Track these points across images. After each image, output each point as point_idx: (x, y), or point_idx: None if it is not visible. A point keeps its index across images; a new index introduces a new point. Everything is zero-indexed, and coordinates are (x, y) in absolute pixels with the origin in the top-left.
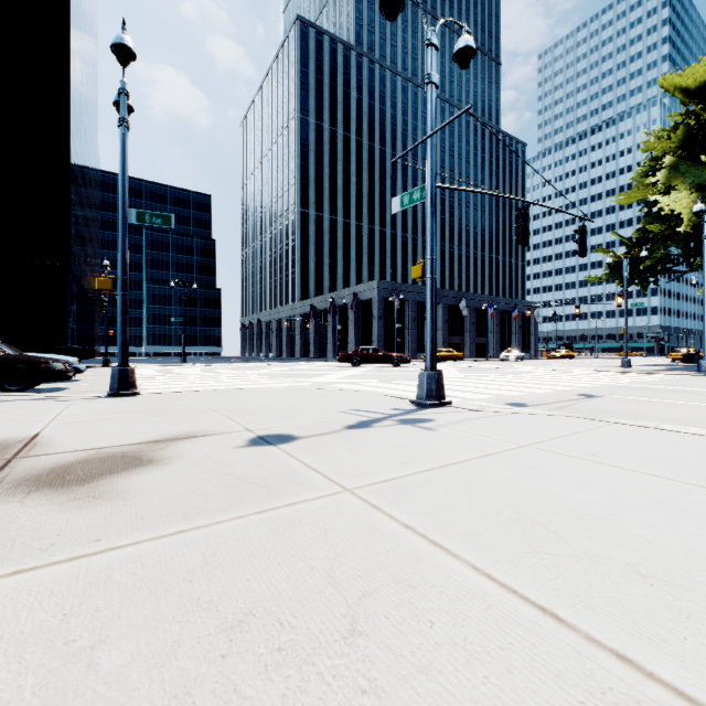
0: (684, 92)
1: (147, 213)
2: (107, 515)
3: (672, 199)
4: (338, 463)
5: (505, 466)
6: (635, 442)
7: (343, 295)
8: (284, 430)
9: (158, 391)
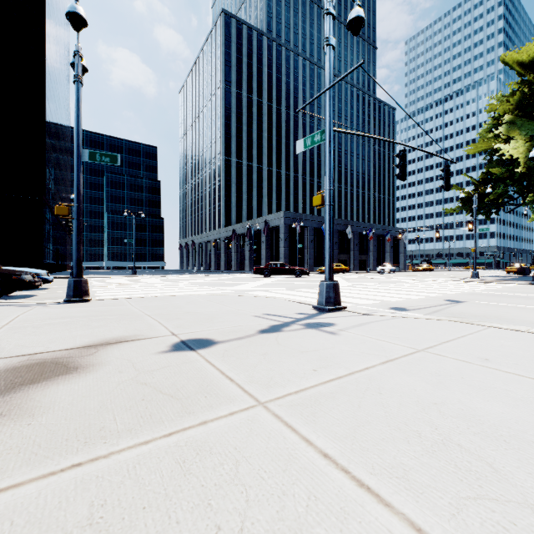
0: (520, 66)
1: (97, 153)
2: (3, 440)
3: (511, 148)
4: (251, 371)
5: (410, 373)
6: (518, 347)
7: (257, 222)
8: (204, 335)
9: (108, 297)
